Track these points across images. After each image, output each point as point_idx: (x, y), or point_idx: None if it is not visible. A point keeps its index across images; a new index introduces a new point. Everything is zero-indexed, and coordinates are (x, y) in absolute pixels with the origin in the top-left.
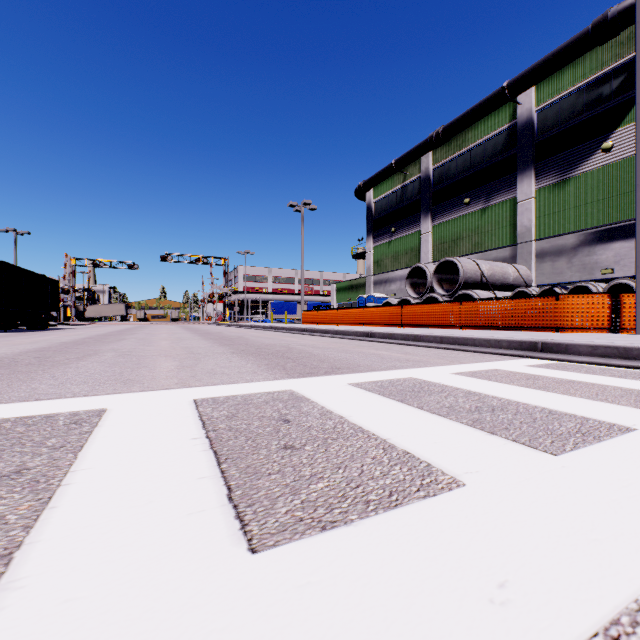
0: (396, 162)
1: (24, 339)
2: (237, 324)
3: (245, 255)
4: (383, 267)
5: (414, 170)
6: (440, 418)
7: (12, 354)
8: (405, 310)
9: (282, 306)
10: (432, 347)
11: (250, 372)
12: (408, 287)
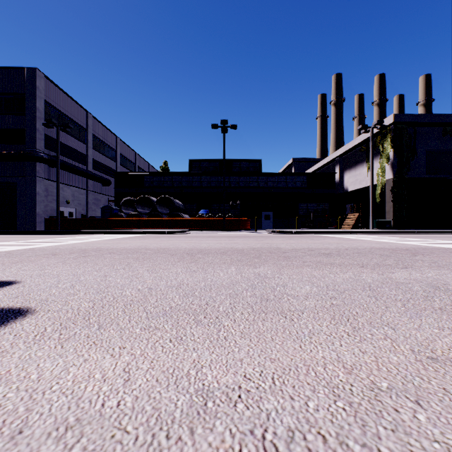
0: None
1: None
2: None
3: None
4: None
5: None
6: None
7: None
8: None
9: None
10: None
11: None
12: None
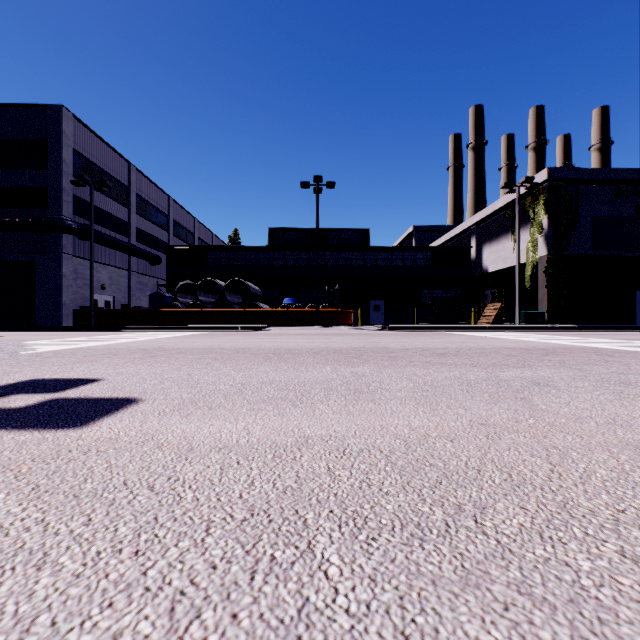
0: None
1: None
2: None
3: None
4: None
5: None
6: None
7: None
8: None
9: None
10: None
11: None
12: None
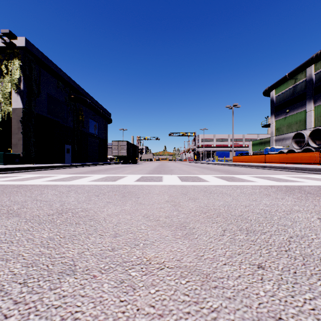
0: (288, 74)
1: (142, 166)
2: (201, 162)
3: (203, 130)
4: (281, 131)
5: (301, 76)
6: (264, 179)
7: (153, 169)
8: (288, 155)
9: (221, 153)
10: (290, 171)
11: (219, 173)
12: (293, 143)
